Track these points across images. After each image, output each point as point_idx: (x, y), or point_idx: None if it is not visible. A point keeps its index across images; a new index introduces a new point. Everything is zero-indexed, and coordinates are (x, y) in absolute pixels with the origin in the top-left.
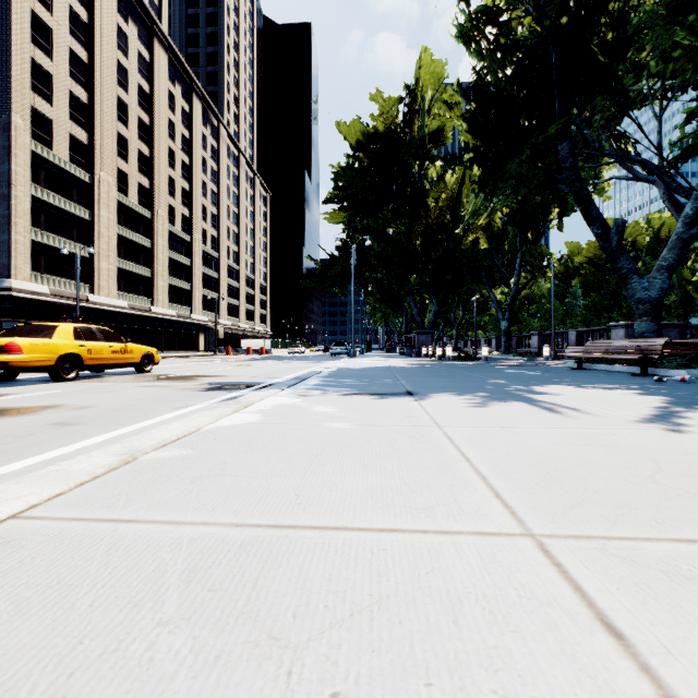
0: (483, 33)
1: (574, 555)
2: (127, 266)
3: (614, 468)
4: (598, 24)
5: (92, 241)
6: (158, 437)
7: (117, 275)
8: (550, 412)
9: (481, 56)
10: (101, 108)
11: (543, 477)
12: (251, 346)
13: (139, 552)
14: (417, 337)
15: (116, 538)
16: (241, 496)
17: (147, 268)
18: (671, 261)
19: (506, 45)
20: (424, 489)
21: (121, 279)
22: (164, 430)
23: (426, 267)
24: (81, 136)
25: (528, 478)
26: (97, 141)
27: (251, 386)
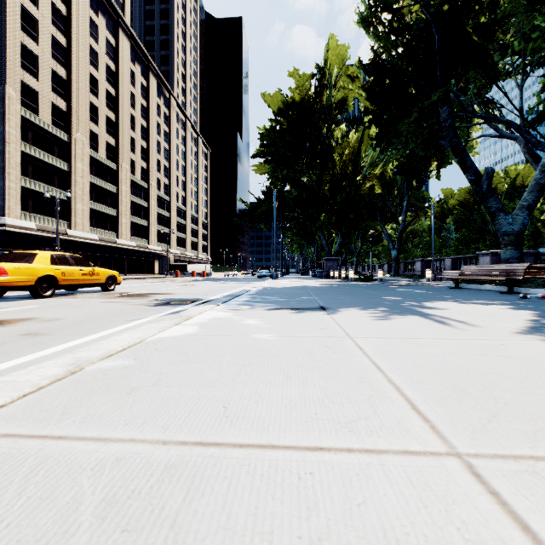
0: (380, 19)
1: (507, 480)
2: (97, 207)
3: (514, 378)
4: (473, 10)
5: (69, 187)
6: (106, 348)
7: (89, 214)
8: (442, 325)
9: (378, 38)
10: (77, 83)
11: (452, 387)
12: (195, 270)
13: (58, 477)
14: (325, 263)
15: (40, 458)
16: (172, 409)
17: (113, 209)
18: (530, 201)
19: (399, 27)
20: (344, 400)
21: (93, 217)
22: (112, 341)
23: (333, 208)
24: (61, 105)
25: (439, 388)
26: (74, 108)
27: (193, 302)
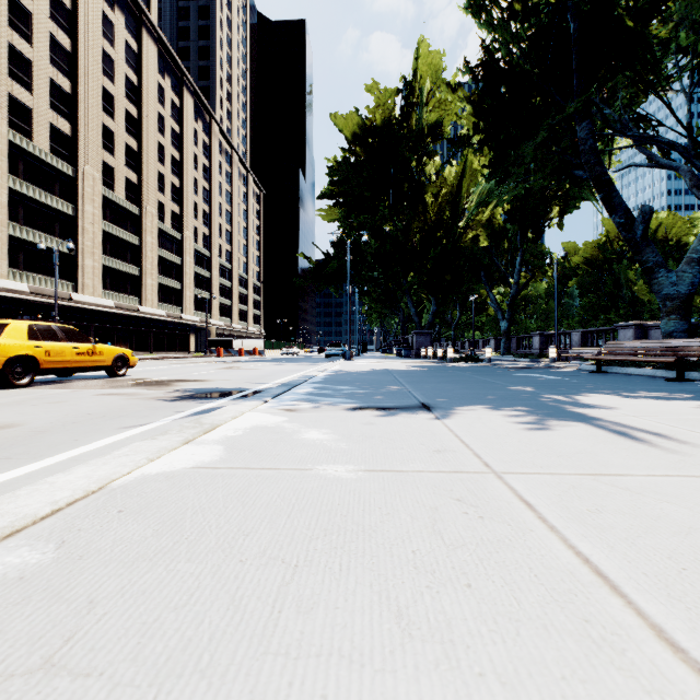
0: None
1: None
2: (113, 264)
3: None
4: None
5: (75, 237)
6: (14, 511)
7: (102, 273)
8: (635, 441)
9: (491, 28)
10: (86, 98)
11: None
12: (243, 347)
13: None
14: (415, 338)
15: None
16: None
17: (135, 266)
18: None
19: (523, 7)
20: None
21: (107, 277)
22: (43, 488)
23: (425, 266)
24: (63, 127)
25: None
26: (81, 132)
27: (232, 394)
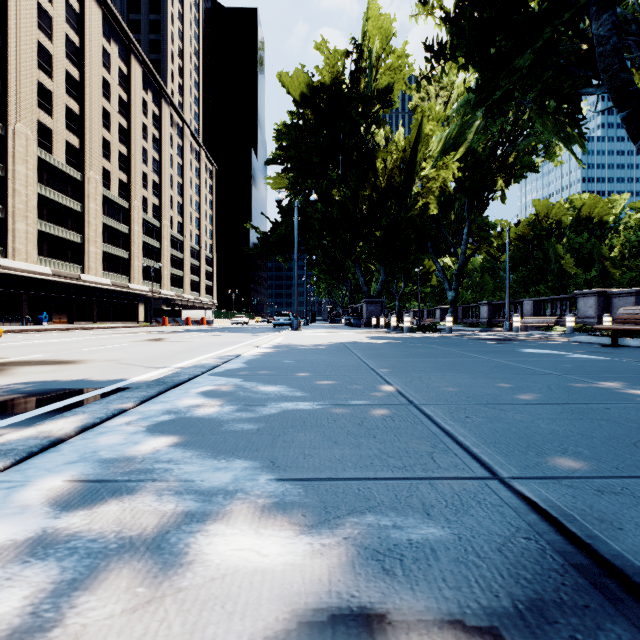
0: None
1: None
2: (51, 229)
3: None
4: None
5: (5, 199)
6: None
7: (38, 238)
8: None
9: None
10: (17, 52)
11: None
12: (191, 316)
13: None
14: (365, 306)
15: None
16: None
17: (77, 233)
18: None
19: None
20: None
21: (44, 243)
22: None
23: (374, 234)
24: None
25: None
26: (11, 87)
27: (50, 401)
